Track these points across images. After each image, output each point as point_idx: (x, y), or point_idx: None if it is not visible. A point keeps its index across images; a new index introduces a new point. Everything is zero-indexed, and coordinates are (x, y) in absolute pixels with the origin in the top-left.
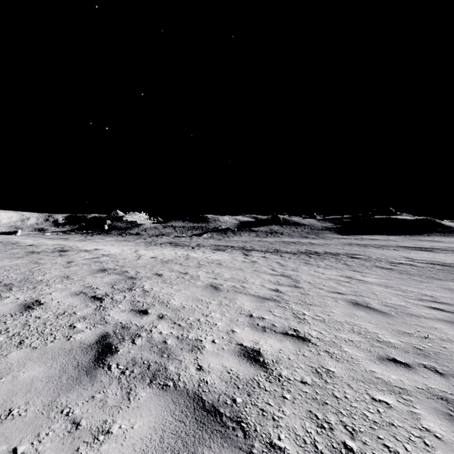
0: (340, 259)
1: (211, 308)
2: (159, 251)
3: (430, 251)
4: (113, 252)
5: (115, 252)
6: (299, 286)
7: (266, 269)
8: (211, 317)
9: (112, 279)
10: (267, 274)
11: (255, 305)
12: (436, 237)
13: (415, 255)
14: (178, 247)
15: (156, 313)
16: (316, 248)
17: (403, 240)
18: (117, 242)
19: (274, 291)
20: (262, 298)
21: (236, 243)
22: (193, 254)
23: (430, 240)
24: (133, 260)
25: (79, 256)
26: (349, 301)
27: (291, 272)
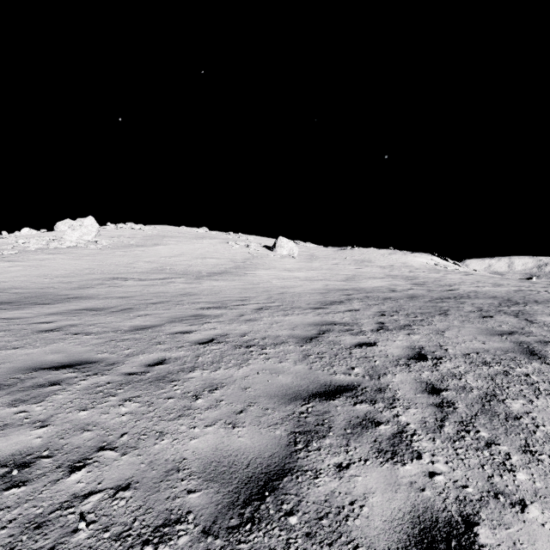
0: None
1: None
2: None
3: None
4: None
5: None
6: None
7: None
8: None
9: None
10: None
11: None
12: None
13: None
14: None
15: None
16: None
17: None
18: None
19: None
20: None
21: None
22: None
23: None
24: None
25: None
26: None
27: None
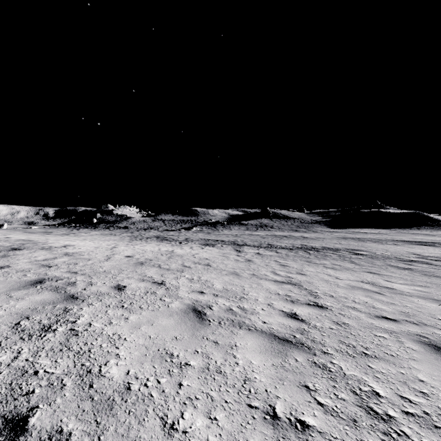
0: (344, 256)
1: (185, 390)
2: (141, 247)
3: (433, 246)
4: (84, 249)
5: (85, 250)
6: (322, 304)
7: (266, 273)
8: (181, 436)
9: (33, 303)
10: (271, 282)
11: (273, 366)
12: (427, 231)
13: (421, 250)
14: (164, 241)
15: (43, 433)
16: (312, 243)
17: (396, 234)
18: (101, 236)
19: (292, 317)
20: (278, 339)
21: (226, 237)
22: (178, 250)
23: (422, 233)
24: (98, 262)
25: (29, 257)
26: (420, 341)
27: (298, 277)
